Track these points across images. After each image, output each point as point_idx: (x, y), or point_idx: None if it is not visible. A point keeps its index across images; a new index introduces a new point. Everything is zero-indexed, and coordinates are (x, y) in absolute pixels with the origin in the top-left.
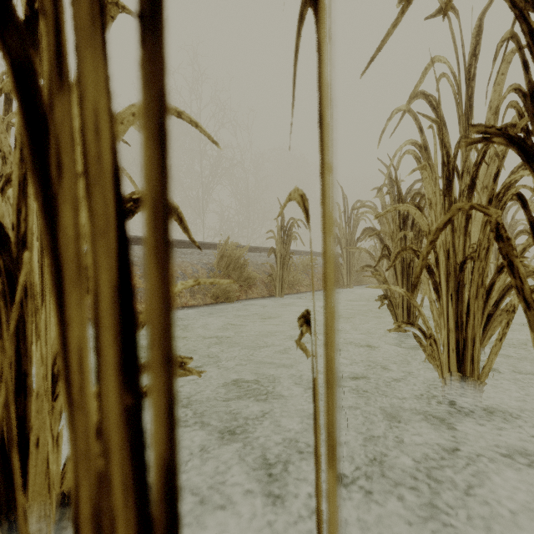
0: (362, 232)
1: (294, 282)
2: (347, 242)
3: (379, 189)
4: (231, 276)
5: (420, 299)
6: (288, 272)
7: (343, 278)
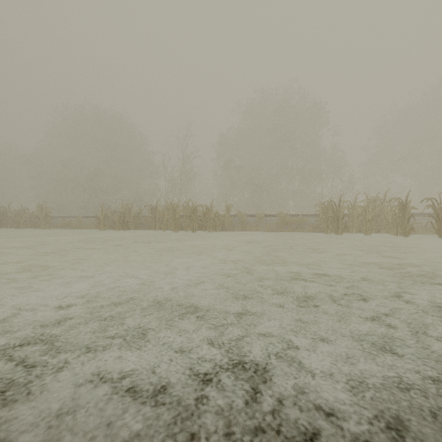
0: None
1: None
2: None
3: None
4: None
5: None
6: None
7: None
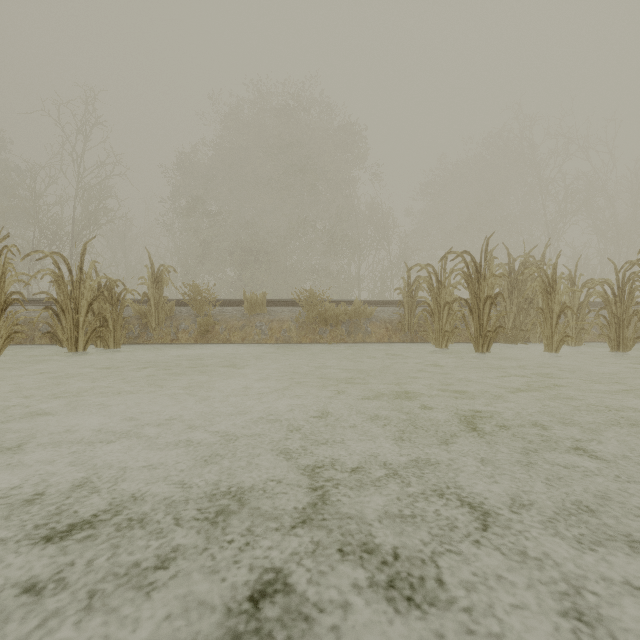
0: None
1: None
2: None
3: None
4: None
5: None
6: None
7: None
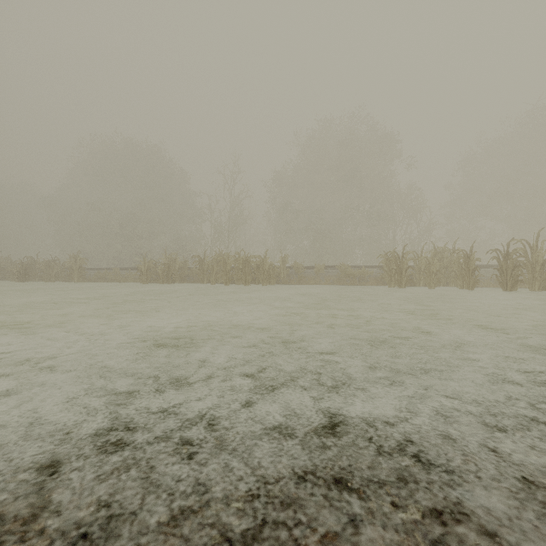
0: None
1: None
2: None
3: None
4: None
5: None
6: None
7: None
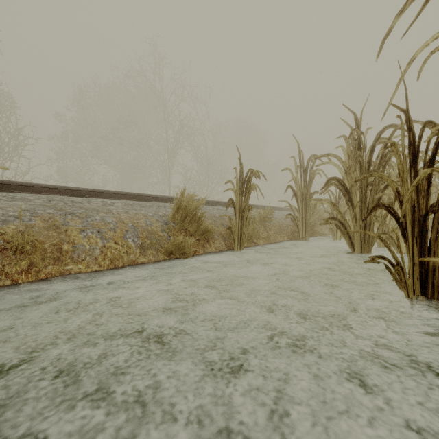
0: (326, 183)
1: (252, 235)
2: (303, 195)
3: (350, 134)
4: (188, 229)
5: (382, 253)
6: (247, 225)
7: (299, 230)
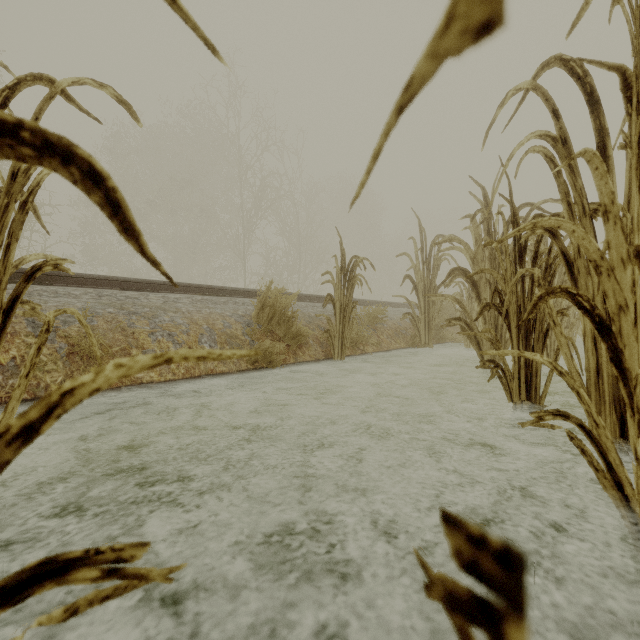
0: (448, 274)
1: (357, 340)
2: (425, 288)
3: (473, 216)
4: (275, 332)
5: None
6: (350, 327)
7: (420, 334)
